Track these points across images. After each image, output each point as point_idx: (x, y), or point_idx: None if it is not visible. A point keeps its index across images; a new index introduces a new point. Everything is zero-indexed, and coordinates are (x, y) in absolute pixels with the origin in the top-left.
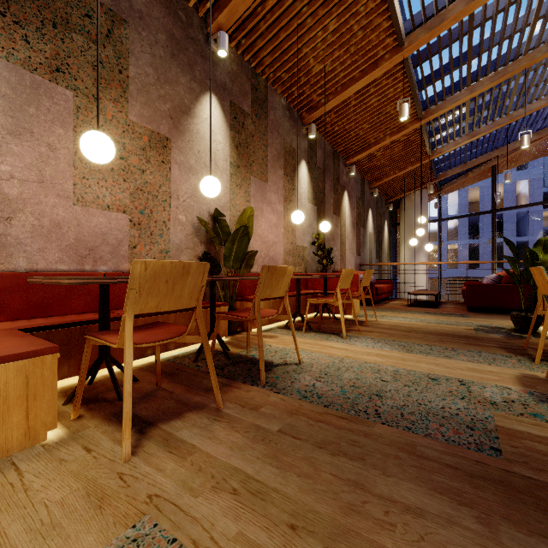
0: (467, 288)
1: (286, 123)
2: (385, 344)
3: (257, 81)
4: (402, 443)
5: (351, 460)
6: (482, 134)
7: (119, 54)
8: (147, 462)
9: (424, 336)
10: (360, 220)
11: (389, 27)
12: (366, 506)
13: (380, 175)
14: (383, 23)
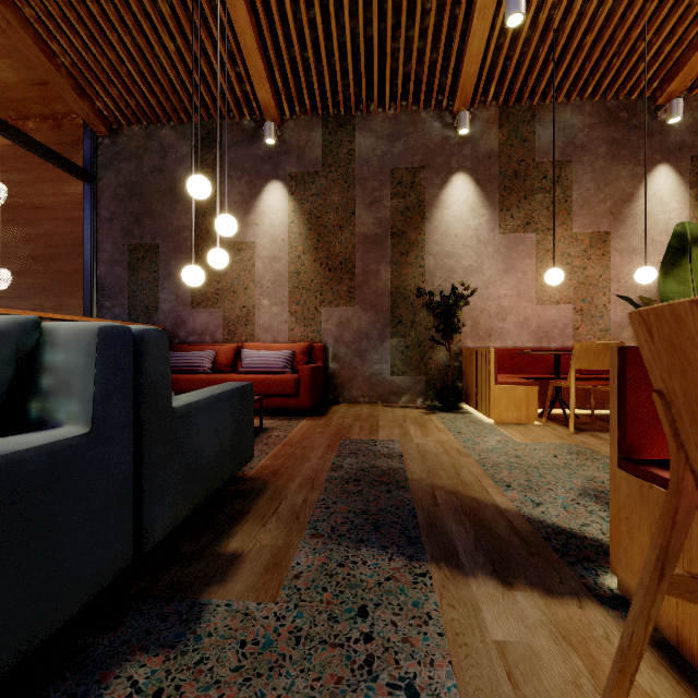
0: None
1: None
2: None
3: None
4: None
5: None
6: None
7: (565, 189)
8: (581, 437)
9: None
10: None
11: None
12: None
13: None
14: None
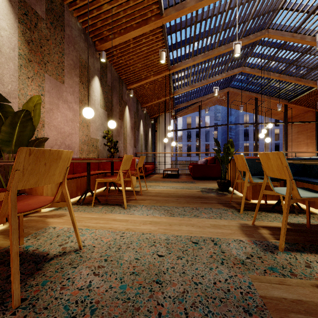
0: (193, 167)
1: (82, 43)
2: (155, 210)
3: None
4: None
5: None
6: (196, 87)
7: None
8: None
9: (177, 200)
10: (135, 125)
11: None
12: None
13: (147, 100)
14: None
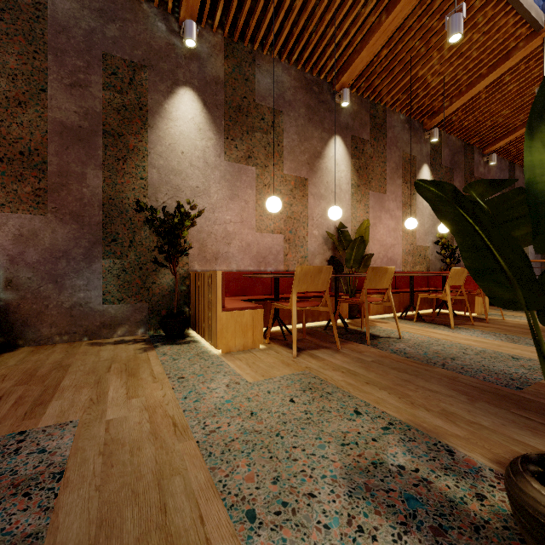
0: None
1: (405, 136)
2: (492, 336)
3: (375, 110)
4: (449, 376)
5: (409, 375)
6: None
7: (278, 134)
8: (303, 359)
9: None
10: None
11: (518, 20)
12: (407, 385)
13: None
14: (509, 20)
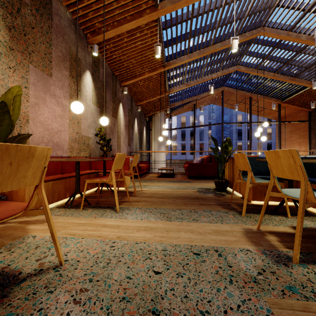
0: (188, 166)
1: (72, 34)
2: (150, 214)
3: None
4: None
5: None
6: (191, 85)
7: None
8: None
9: (174, 201)
10: (130, 124)
11: None
12: None
13: (142, 98)
14: None
